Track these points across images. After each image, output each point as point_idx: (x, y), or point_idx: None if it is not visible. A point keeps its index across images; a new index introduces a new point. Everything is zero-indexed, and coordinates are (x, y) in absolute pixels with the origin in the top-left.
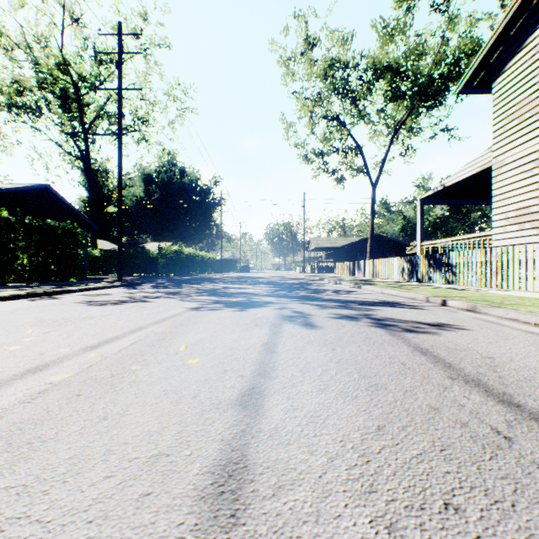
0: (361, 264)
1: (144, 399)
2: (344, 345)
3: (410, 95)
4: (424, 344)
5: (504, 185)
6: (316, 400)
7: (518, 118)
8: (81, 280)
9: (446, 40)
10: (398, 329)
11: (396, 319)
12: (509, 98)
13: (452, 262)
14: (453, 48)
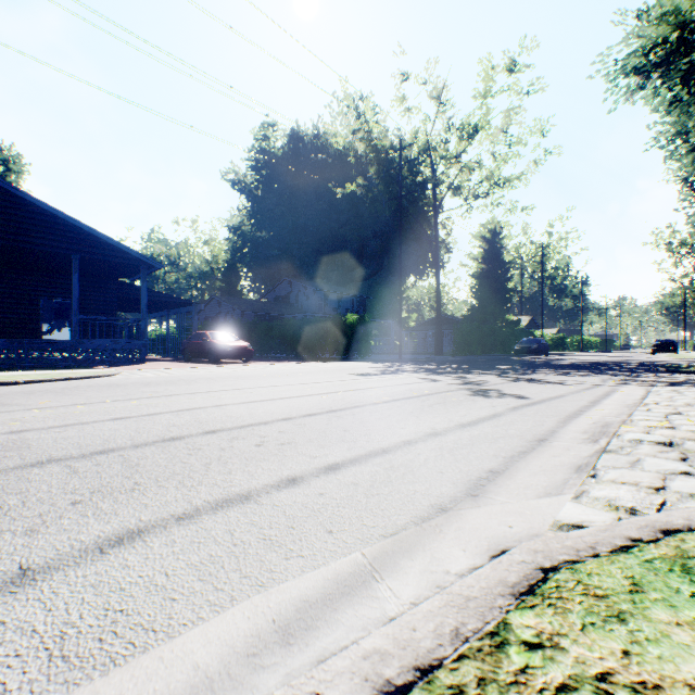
0: None
1: None
2: None
3: None
4: None
5: None
6: None
7: None
8: None
9: None
10: None
11: None
12: None
13: None
14: None
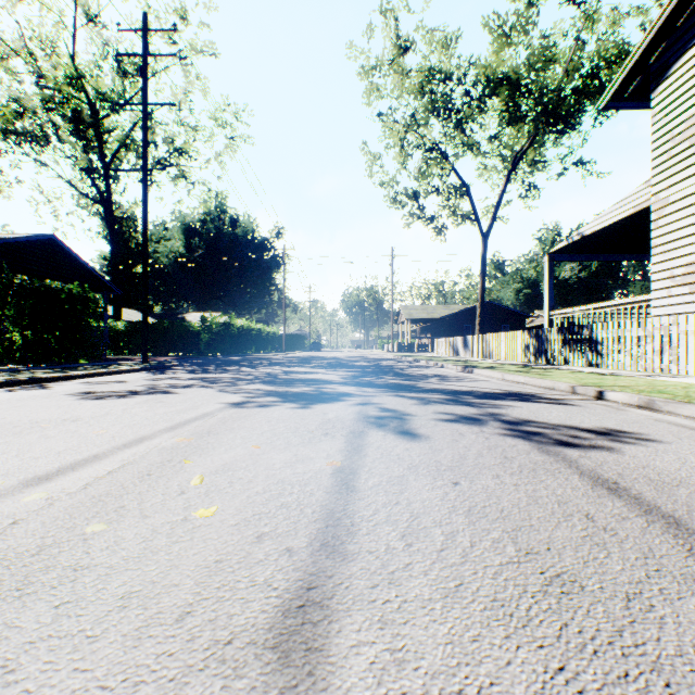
0: (469, 341)
1: (68, 627)
2: (472, 474)
3: (533, 117)
4: (605, 470)
5: (668, 232)
6: (444, 630)
7: (689, 139)
8: (96, 361)
9: (582, 42)
10: (550, 441)
11: (539, 422)
12: (675, 113)
13: (597, 337)
14: (591, 54)
